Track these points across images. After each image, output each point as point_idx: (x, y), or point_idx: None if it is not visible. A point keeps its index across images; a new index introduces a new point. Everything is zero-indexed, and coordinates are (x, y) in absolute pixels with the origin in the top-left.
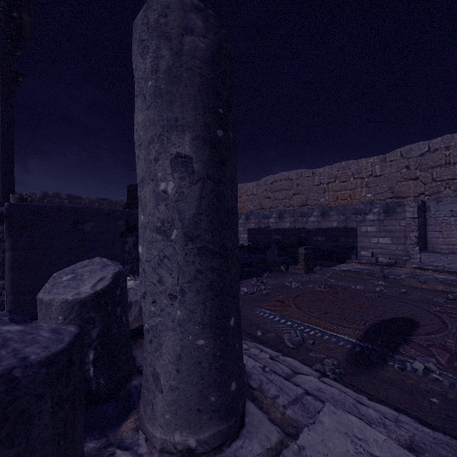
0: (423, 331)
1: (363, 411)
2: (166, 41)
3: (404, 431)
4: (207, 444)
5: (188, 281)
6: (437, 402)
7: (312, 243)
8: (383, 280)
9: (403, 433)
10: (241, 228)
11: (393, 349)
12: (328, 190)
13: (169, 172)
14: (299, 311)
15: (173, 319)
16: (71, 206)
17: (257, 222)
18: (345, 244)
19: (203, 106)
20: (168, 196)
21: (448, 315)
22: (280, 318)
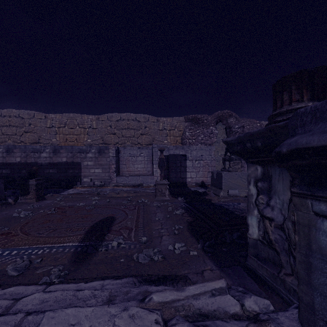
0: (118, 222)
1: (80, 296)
2: None
3: (106, 291)
4: None
5: None
6: (123, 260)
7: (44, 175)
8: (97, 196)
9: (105, 293)
10: None
11: (102, 239)
12: (59, 132)
13: None
14: (28, 237)
15: None
16: None
17: None
18: (73, 174)
19: None
20: None
21: (128, 209)
22: (3, 251)
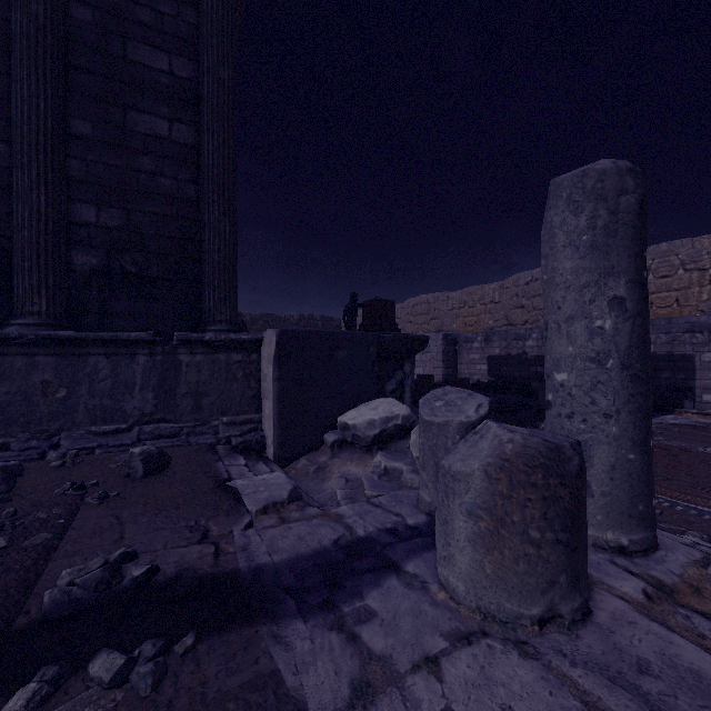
0: None
1: None
2: (602, 203)
3: None
4: (638, 544)
5: (622, 403)
6: None
7: None
8: None
9: None
10: (477, 356)
11: None
12: None
13: (607, 312)
14: None
15: (607, 435)
16: (327, 331)
17: (504, 346)
18: (671, 382)
19: (634, 253)
20: (604, 332)
21: None
22: None
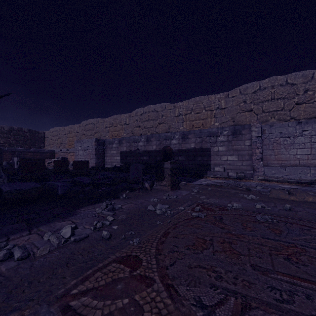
0: None
1: None
2: None
3: None
4: None
5: None
6: None
7: None
8: (250, 194)
9: None
10: (115, 152)
11: None
12: (185, 120)
13: None
14: (174, 315)
15: None
16: None
17: (128, 145)
18: (201, 162)
19: None
20: None
21: None
22: None
